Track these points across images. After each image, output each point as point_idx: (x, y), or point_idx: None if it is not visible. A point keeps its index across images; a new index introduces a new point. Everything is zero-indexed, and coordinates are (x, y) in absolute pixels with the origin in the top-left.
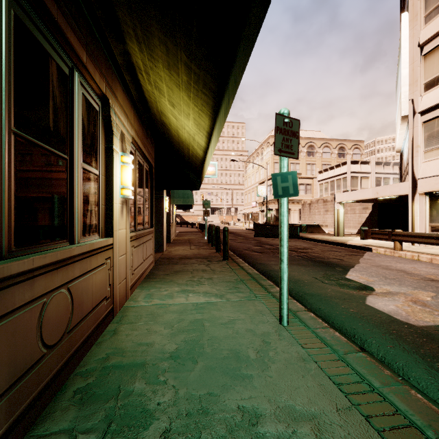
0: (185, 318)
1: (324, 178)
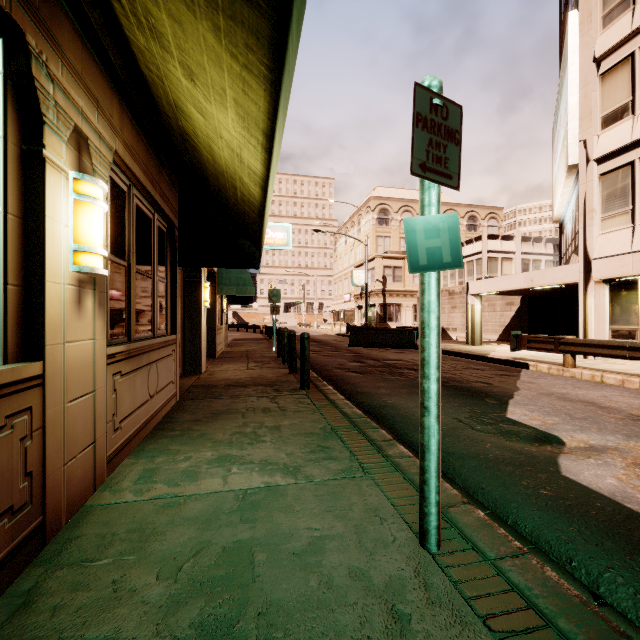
0: (213, 538)
1: None
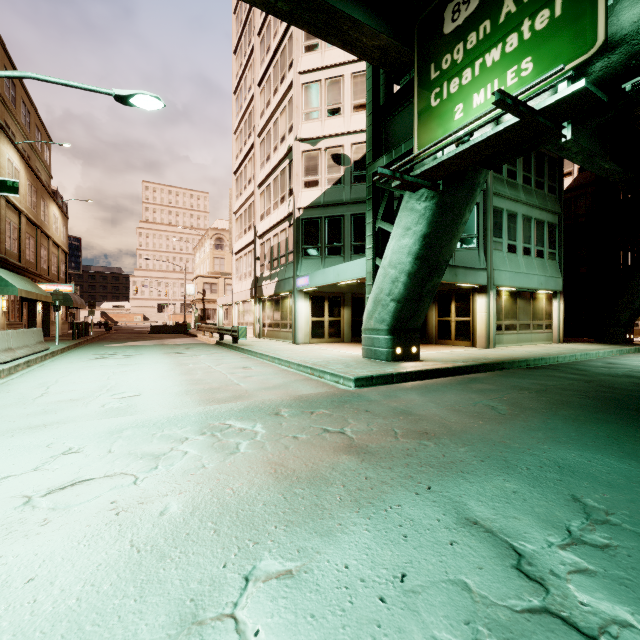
0: None
1: None
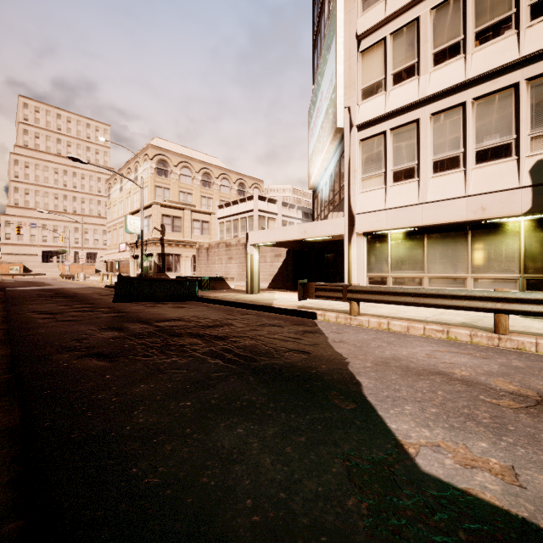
0: None
1: (225, 215)
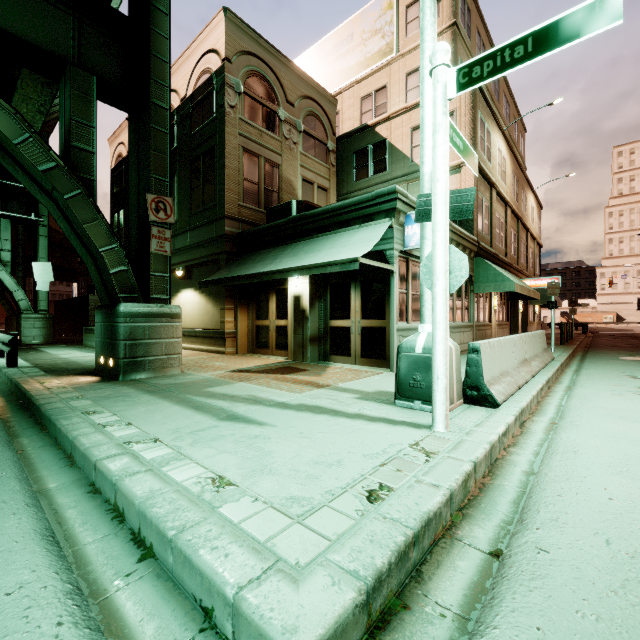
0: None
1: None
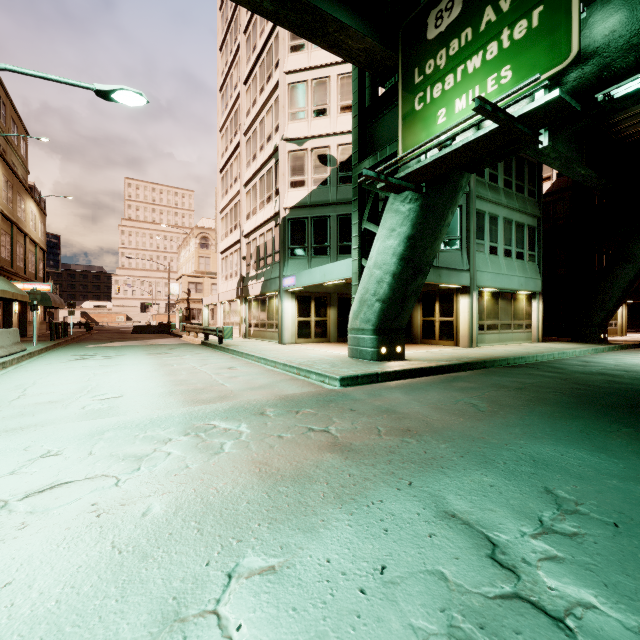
0: None
1: None
